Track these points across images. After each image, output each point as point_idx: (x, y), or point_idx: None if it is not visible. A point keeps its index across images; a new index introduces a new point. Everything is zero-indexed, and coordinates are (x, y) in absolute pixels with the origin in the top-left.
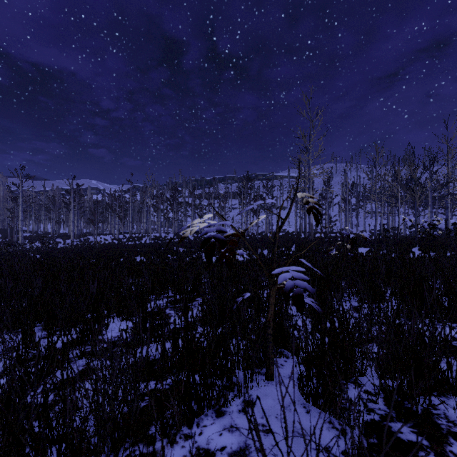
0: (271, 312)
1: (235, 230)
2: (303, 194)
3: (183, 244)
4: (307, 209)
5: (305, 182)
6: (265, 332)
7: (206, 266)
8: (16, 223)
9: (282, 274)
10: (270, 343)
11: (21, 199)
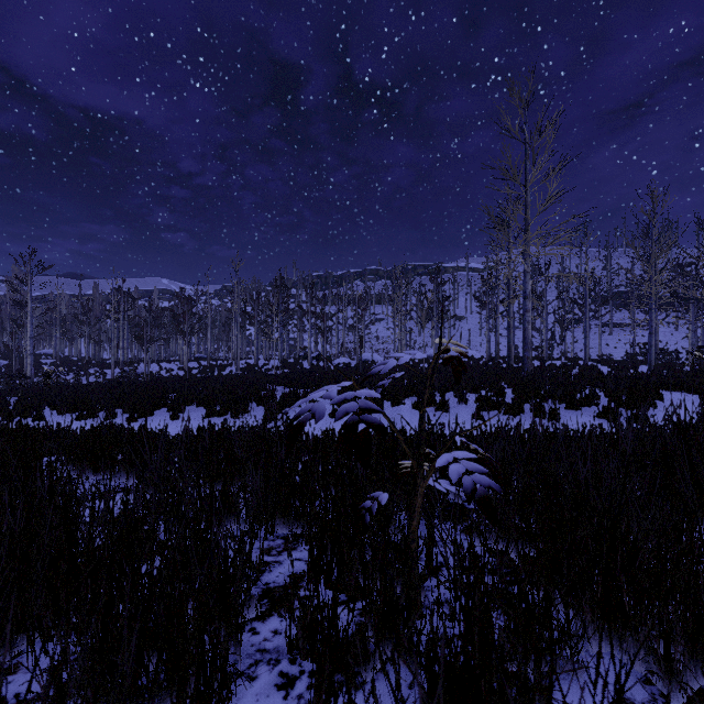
0: None
1: None
2: None
3: (286, 380)
4: None
5: (509, 267)
6: None
7: (302, 475)
8: (17, 343)
9: None
10: None
11: (29, 303)
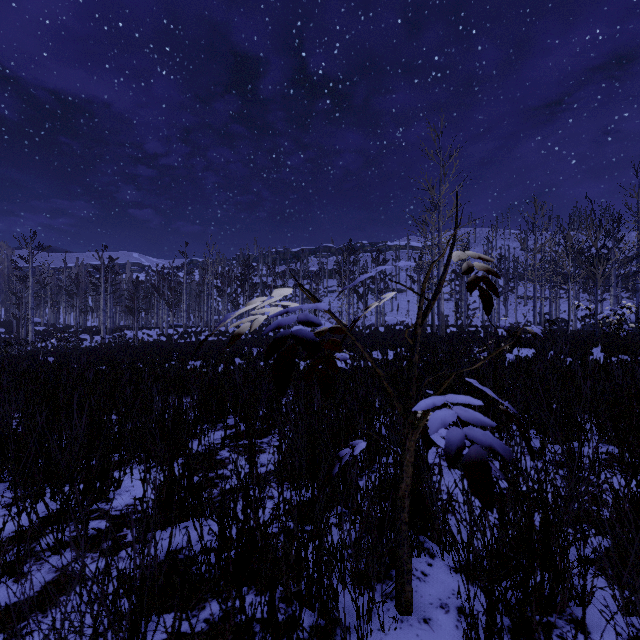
0: (407, 480)
1: (338, 320)
2: (464, 254)
3: (258, 342)
4: (468, 283)
5: (432, 254)
6: (396, 518)
7: None
8: (23, 313)
9: (435, 412)
10: (404, 540)
11: (31, 279)
